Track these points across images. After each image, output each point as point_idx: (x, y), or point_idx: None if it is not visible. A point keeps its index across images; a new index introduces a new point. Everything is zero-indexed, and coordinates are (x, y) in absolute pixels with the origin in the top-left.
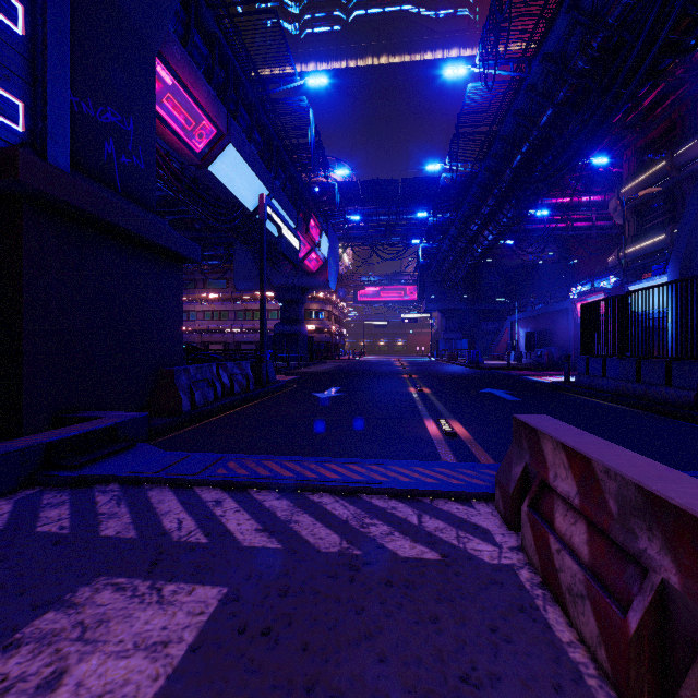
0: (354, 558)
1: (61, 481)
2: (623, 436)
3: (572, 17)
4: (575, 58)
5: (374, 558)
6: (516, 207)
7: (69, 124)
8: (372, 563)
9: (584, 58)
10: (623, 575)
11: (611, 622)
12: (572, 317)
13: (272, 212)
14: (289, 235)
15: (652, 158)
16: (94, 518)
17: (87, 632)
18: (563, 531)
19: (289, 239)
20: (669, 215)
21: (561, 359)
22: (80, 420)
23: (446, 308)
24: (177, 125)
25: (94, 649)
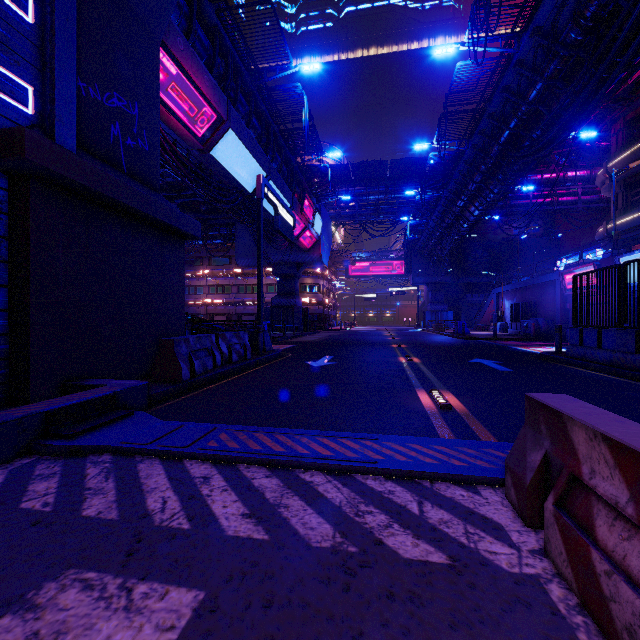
0: (349, 558)
1: (56, 451)
2: (631, 412)
3: None
4: (566, 30)
5: (372, 559)
6: (503, 183)
7: (76, 107)
8: (370, 565)
9: (576, 29)
10: None
11: None
12: (559, 289)
13: (268, 191)
14: (285, 213)
15: None
16: (79, 494)
17: None
18: (610, 546)
19: (285, 217)
20: None
21: (547, 330)
22: (84, 388)
23: (432, 281)
24: (181, 113)
25: None
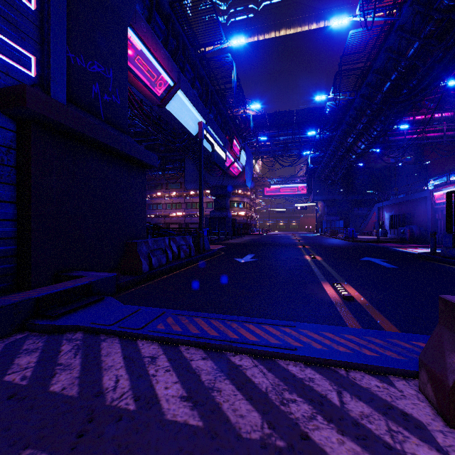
0: (278, 454)
1: (42, 329)
2: None
3: None
4: None
5: None
6: (384, 123)
7: (66, 71)
8: None
9: None
10: None
11: None
12: (429, 203)
13: (207, 134)
14: (219, 149)
15: None
16: (51, 369)
17: None
18: None
19: (219, 152)
20: None
21: (420, 235)
22: (70, 278)
23: (328, 198)
24: (144, 78)
25: None
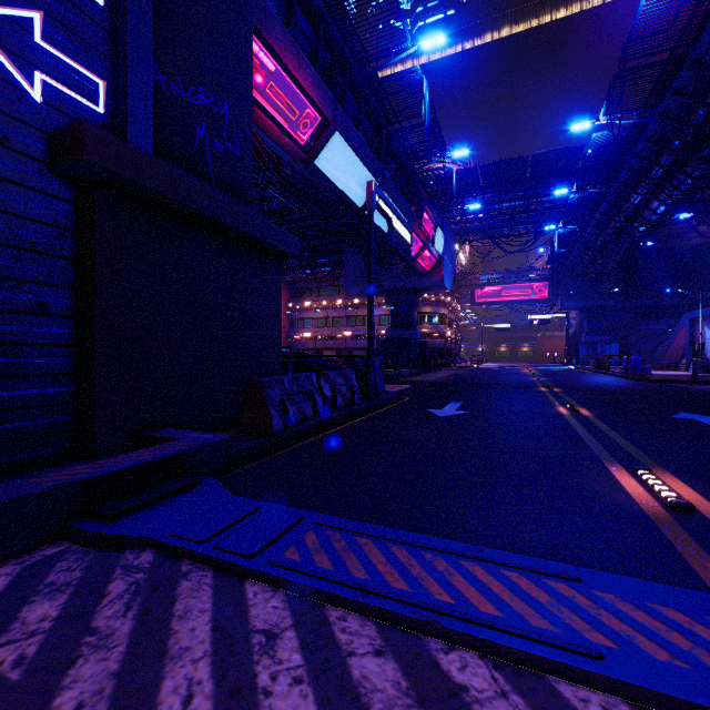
0: None
1: (88, 539)
2: None
3: None
4: None
5: None
6: (709, 161)
7: (152, 102)
8: None
9: None
10: None
11: None
12: None
13: (380, 201)
14: (400, 227)
15: None
16: (75, 642)
17: None
18: None
19: (400, 232)
20: None
21: None
22: (155, 440)
23: (589, 305)
24: (281, 117)
25: None
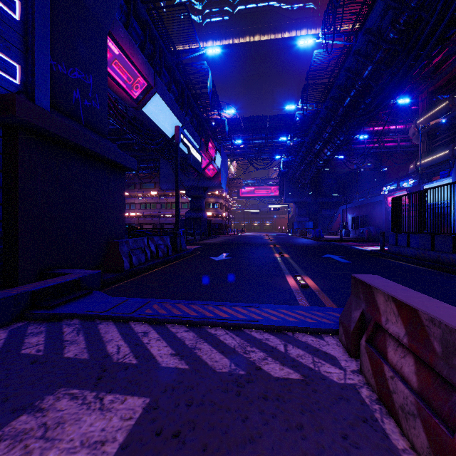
0: (240, 377)
1: (41, 317)
2: (425, 288)
3: (385, 3)
4: (387, 31)
5: (254, 377)
6: (346, 133)
7: (49, 79)
8: (253, 381)
9: (393, 31)
10: (448, 401)
11: (440, 439)
12: (384, 207)
13: (183, 137)
14: (195, 152)
15: (439, 99)
16: (60, 344)
17: (48, 431)
18: (394, 362)
19: (195, 155)
20: (451, 137)
21: (376, 234)
22: (56, 275)
23: (298, 200)
24: (121, 81)
25: (52, 445)
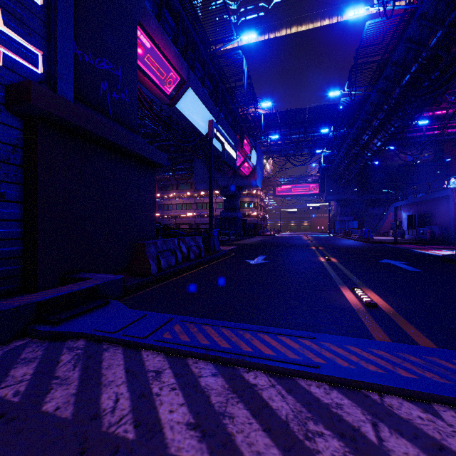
0: None
1: (43, 335)
2: None
3: None
4: None
5: None
6: (402, 118)
7: (73, 68)
8: None
9: None
10: None
11: None
12: (452, 203)
13: (217, 132)
14: (229, 148)
15: None
16: (47, 383)
17: None
18: None
19: (229, 151)
20: None
21: (441, 236)
22: (76, 280)
23: (341, 198)
24: (154, 77)
25: None
